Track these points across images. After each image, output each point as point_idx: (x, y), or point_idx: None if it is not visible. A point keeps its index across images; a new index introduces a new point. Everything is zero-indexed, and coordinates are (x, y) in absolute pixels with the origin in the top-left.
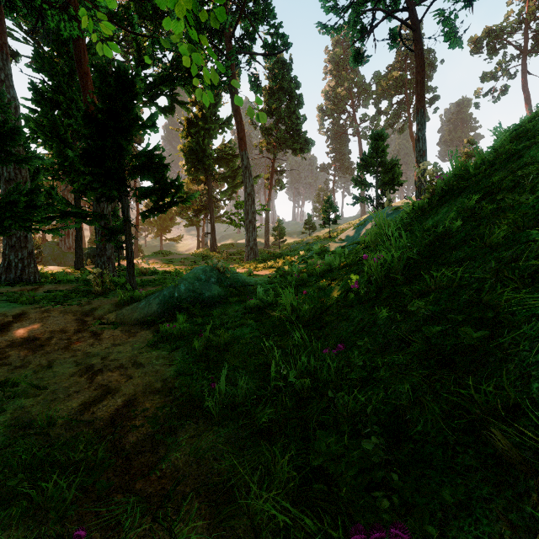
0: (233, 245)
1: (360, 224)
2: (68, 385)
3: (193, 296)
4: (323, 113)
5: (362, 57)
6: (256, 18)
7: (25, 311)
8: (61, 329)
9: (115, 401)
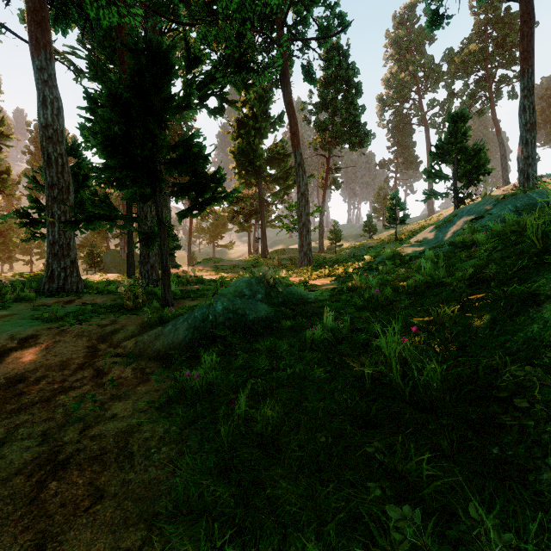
0: (285, 250)
1: (446, 221)
2: None
3: (232, 319)
4: (384, 103)
5: (441, 19)
6: None
7: (38, 332)
8: (62, 363)
9: None
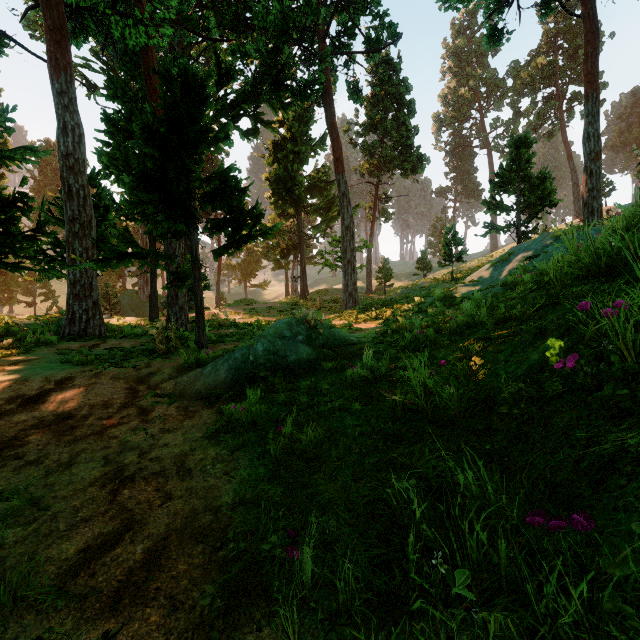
0: (328, 291)
1: (502, 259)
2: (79, 504)
3: (273, 361)
4: (440, 123)
5: (500, 35)
6: (356, 8)
7: (73, 374)
8: (105, 403)
9: (133, 549)
